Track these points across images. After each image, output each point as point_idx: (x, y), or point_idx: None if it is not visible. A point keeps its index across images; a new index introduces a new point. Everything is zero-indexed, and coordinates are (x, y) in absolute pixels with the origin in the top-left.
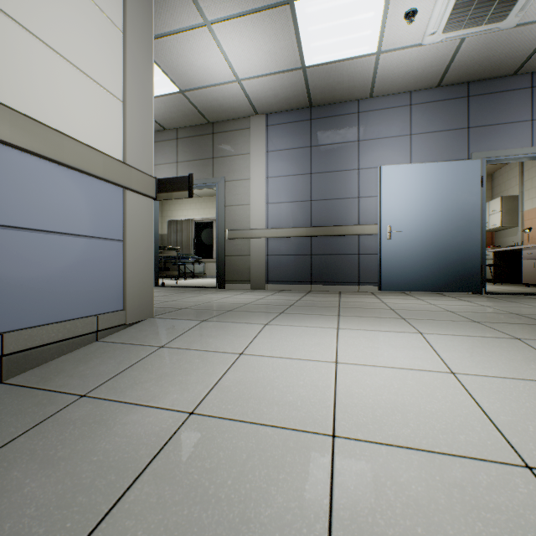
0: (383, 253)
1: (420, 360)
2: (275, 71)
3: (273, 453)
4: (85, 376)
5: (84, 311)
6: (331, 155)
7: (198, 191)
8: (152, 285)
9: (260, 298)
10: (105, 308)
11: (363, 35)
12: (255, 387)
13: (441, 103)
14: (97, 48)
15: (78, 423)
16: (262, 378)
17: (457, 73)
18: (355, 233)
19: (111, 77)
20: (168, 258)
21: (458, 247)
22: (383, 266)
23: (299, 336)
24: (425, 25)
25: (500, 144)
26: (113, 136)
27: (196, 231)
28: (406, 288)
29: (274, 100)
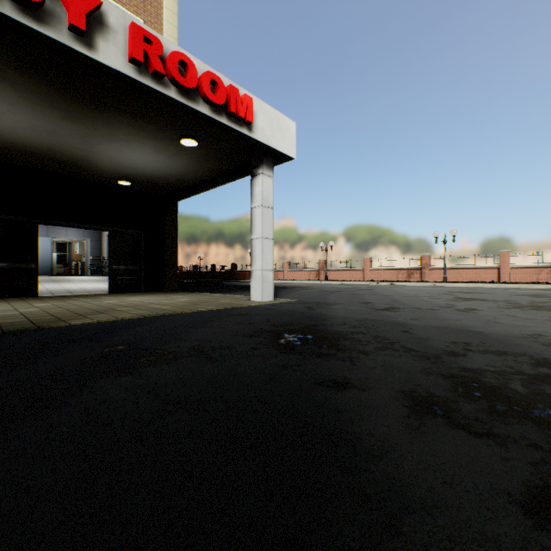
0: None
1: None
2: None
3: None
4: None
5: None
6: None
7: None
8: None
9: None
10: None
11: None
12: None
13: None
14: None
15: None
16: None
17: None
18: None
19: None
20: None
21: (44, 262)
22: None
23: None
24: None
25: (58, 234)
26: None
27: None
28: None
29: None
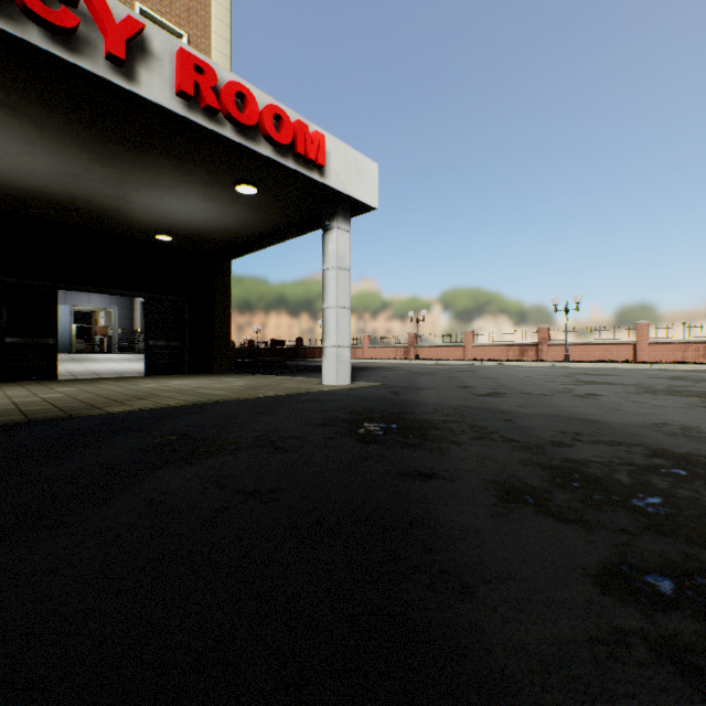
0: None
1: None
2: None
3: None
4: None
5: None
6: None
7: None
8: None
9: None
10: None
11: None
12: None
13: None
14: None
15: None
16: None
17: None
18: None
19: None
20: None
21: (61, 337)
22: None
23: None
24: None
25: (79, 301)
26: None
27: None
28: None
29: None
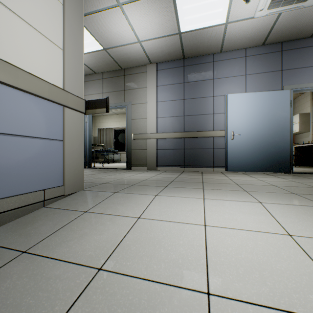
0: (229, 148)
1: (263, 224)
2: (162, 36)
3: (161, 311)
4: (30, 235)
5: (34, 187)
6: (196, 88)
7: (116, 111)
8: (83, 169)
9: (152, 176)
10: (50, 185)
11: (217, 11)
12: (147, 245)
13: (265, 55)
14: (44, 12)
15: (14, 277)
16: (153, 238)
17: (275, 36)
18: (211, 135)
19: (54, 33)
20: (98, 151)
21: (275, 144)
22: (229, 156)
23: (178, 204)
24: (257, 4)
25: (302, 80)
26: (56, 72)
27: (115, 135)
28: (243, 169)
29: (161, 54)
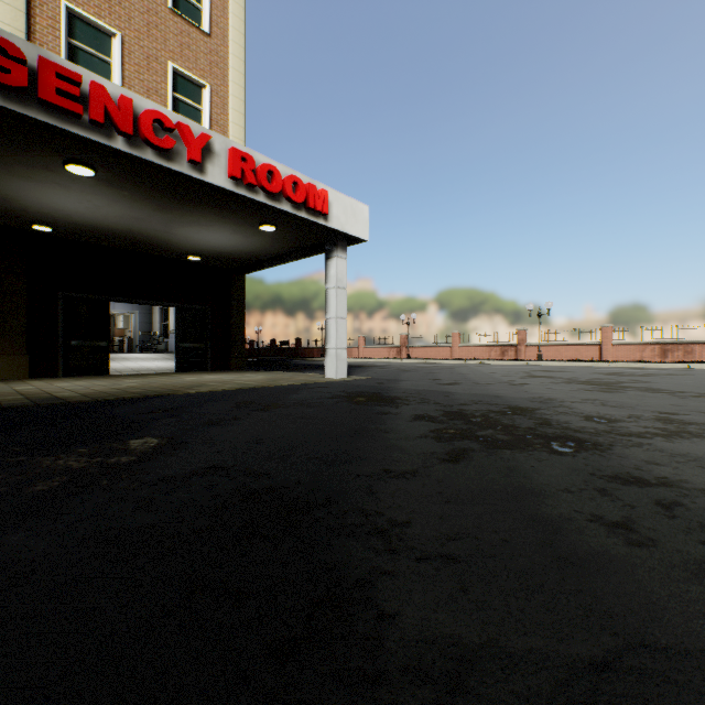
0: None
1: None
2: None
3: None
4: None
5: None
6: None
7: None
8: None
9: None
10: None
11: None
12: None
13: None
14: None
15: None
16: None
17: None
18: None
19: None
20: None
21: None
22: None
23: None
24: None
25: None
26: None
27: None
28: None
29: None
